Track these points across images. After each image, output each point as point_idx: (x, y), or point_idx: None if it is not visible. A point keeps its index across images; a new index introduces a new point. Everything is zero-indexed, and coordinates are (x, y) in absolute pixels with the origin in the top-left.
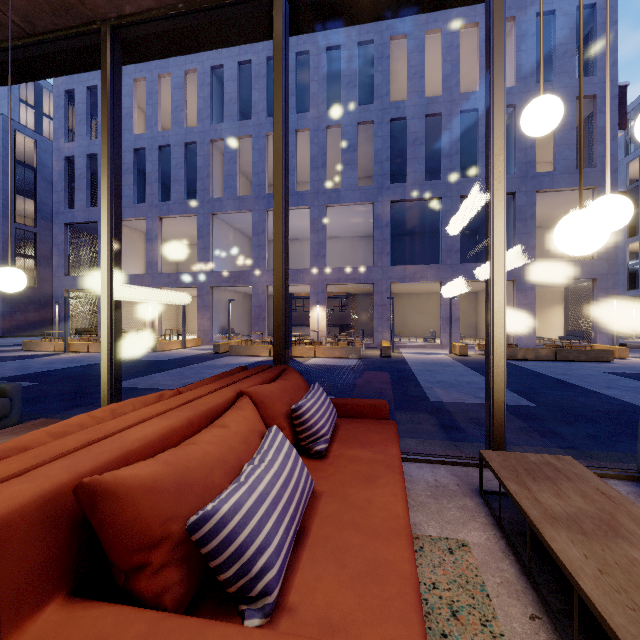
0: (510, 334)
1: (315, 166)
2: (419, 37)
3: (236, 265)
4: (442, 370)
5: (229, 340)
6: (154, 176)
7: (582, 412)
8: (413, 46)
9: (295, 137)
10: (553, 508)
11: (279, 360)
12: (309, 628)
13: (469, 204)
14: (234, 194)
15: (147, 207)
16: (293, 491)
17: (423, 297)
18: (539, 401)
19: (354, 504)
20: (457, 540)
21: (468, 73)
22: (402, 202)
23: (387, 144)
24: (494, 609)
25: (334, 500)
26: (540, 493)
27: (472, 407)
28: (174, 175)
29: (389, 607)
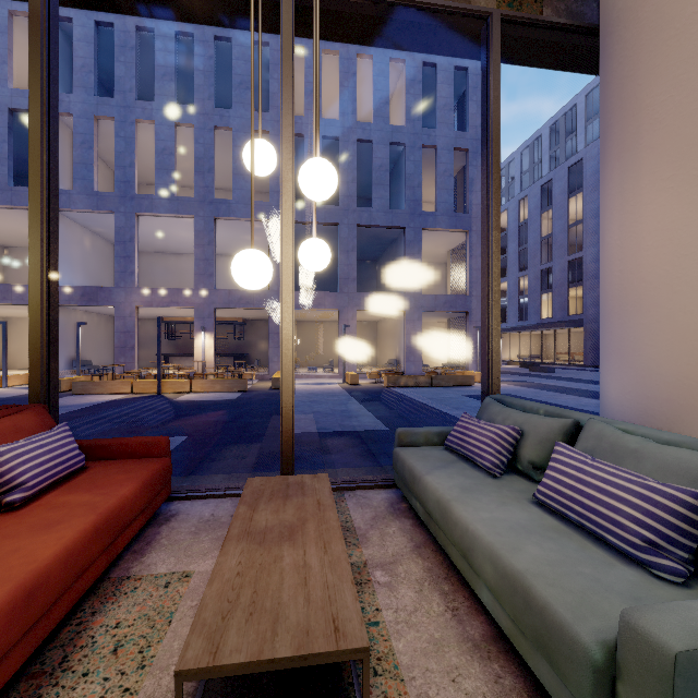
0: (402, 362)
1: (200, 170)
2: None
3: (96, 279)
4: (325, 400)
5: (78, 375)
6: None
7: None
8: (311, 61)
9: (175, 131)
10: (258, 524)
11: (37, 398)
12: None
13: (366, 234)
14: (89, 188)
15: None
16: None
17: (326, 325)
18: (394, 425)
19: None
20: (184, 572)
21: (367, 103)
22: (300, 224)
23: None
24: (166, 633)
25: None
26: (261, 512)
27: (330, 435)
28: None
29: None
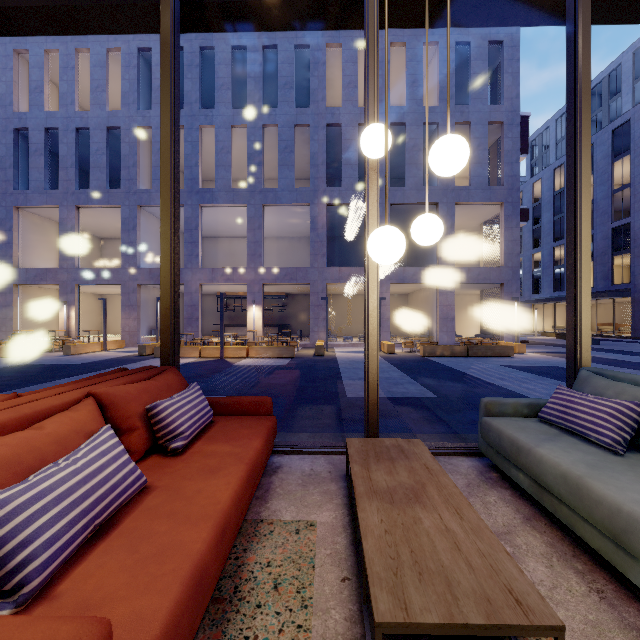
0: (434, 333)
1: (251, 164)
2: (353, 48)
3: None
4: None
5: (157, 341)
6: (70, 160)
7: (473, 401)
8: (347, 56)
9: (231, 132)
10: (379, 484)
11: (167, 361)
12: (63, 611)
13: (399, 211)
14: None
15: (61, 194)
16: (96, 486)
17: (359, 298)
18: (442, 393)
19: (182, 495)
20: (307, 521)
21: (399, 88)
22: (337, 206)
23: (323, 148)
24: (314, 577)
25: (164, 493)
26: (376, 472)
27: (382, 401)
28: (94, 161)
29: (156, 582)
